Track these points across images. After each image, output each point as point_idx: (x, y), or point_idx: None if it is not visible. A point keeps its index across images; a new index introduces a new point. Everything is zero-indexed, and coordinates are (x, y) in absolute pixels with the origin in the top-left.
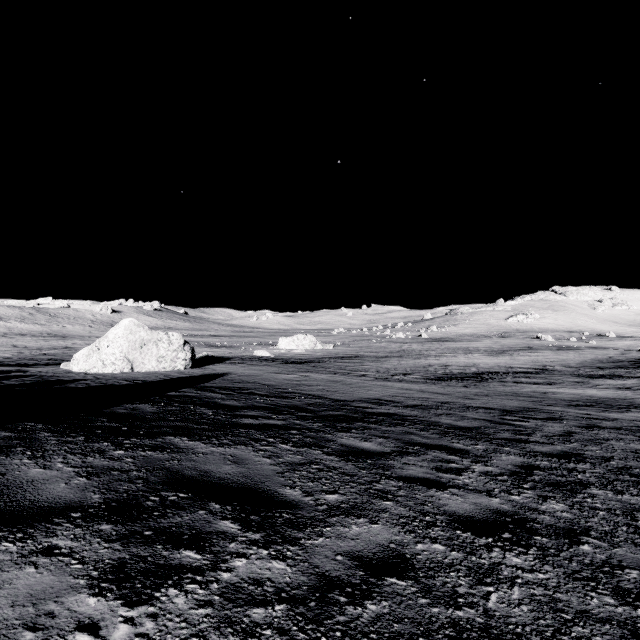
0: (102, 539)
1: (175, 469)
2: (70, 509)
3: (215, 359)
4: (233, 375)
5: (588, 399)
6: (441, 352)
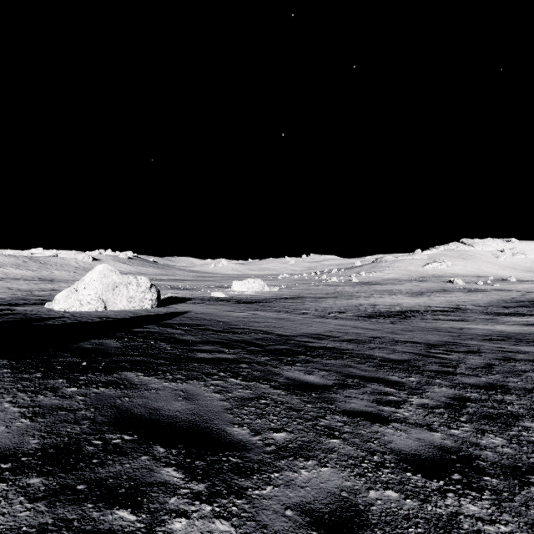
0: (26, 497)
1: (125, 407)
2: (1, 458)
3: (178, 299)
4: (192, 313)
5: (499, 334)
6: (369, 293)
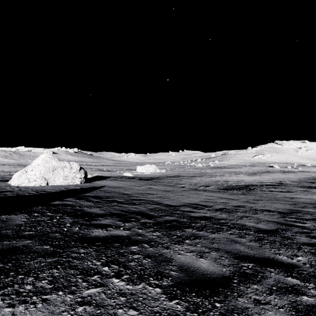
0: None
1: None
2: None
3: (101, 177)
4: (107, 187)
5: None
6: (222, 174)
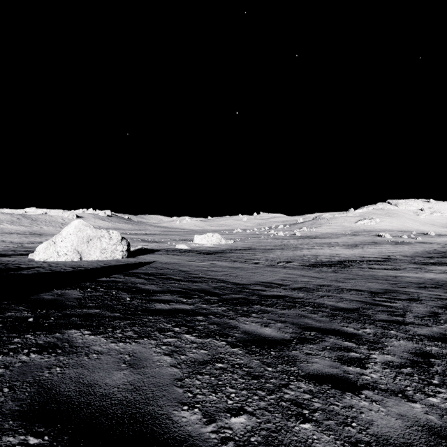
0: None
1: (51, 383)
2: None
3: (147, 251)
4: (158, 263)
5: (431, 282)
6: (311, 246)
